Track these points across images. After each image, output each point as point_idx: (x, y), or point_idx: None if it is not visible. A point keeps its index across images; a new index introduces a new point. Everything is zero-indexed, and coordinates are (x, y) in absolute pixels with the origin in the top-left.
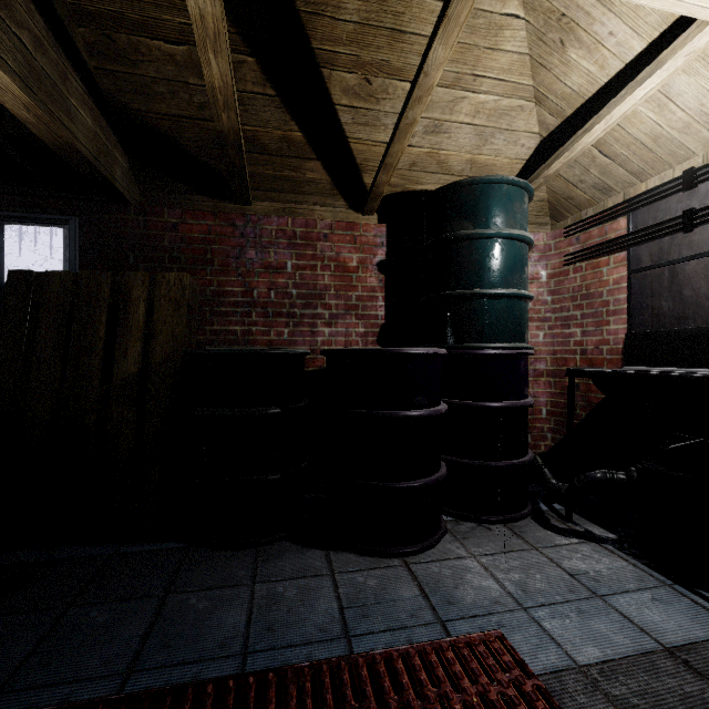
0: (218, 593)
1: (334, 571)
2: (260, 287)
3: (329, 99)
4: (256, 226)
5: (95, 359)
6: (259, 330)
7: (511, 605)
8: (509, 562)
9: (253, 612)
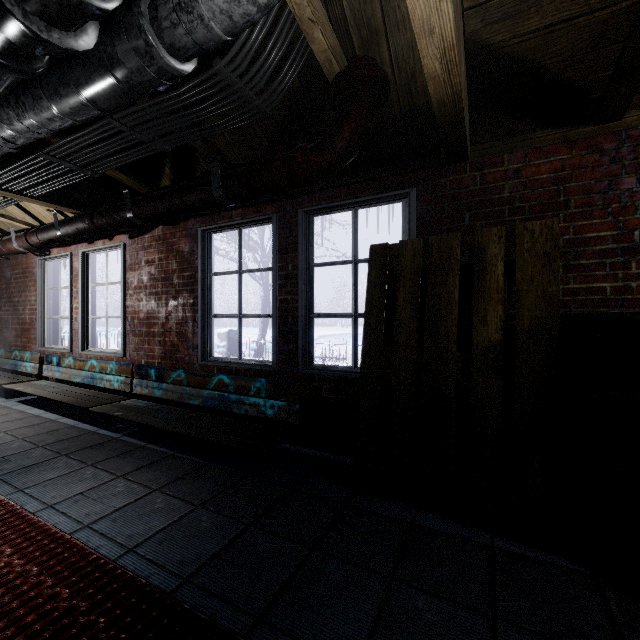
0: None
1: None
2: None
3: None
4: (637, 143)
5: (451, 324)
6: None
7: None
8: None
9: None
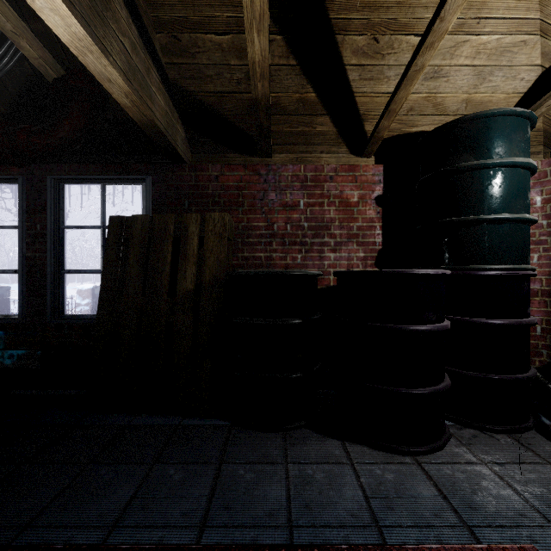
0: (260, 467)
1: (352, 460)
2: (279, 222)
3: (340, 61)
4: (276, 173)
5: (165, 279)
6: (278, 256)
7: (539, 520)
8: (523, 473)
9: (290, 488)
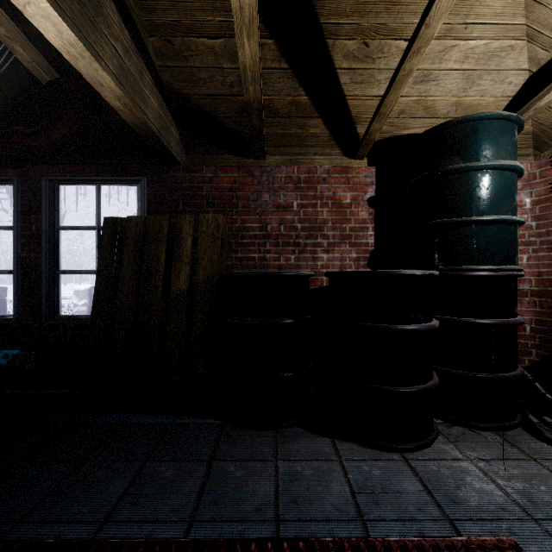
0: (250, 464)
1: (341, 457)
2: (273, 223)
3: (332, 64)
4: (269, 175)
5: (159, 279)
6: (272, 257)
7: (519, 514)
8: (507, 469)
9: (279, 484)
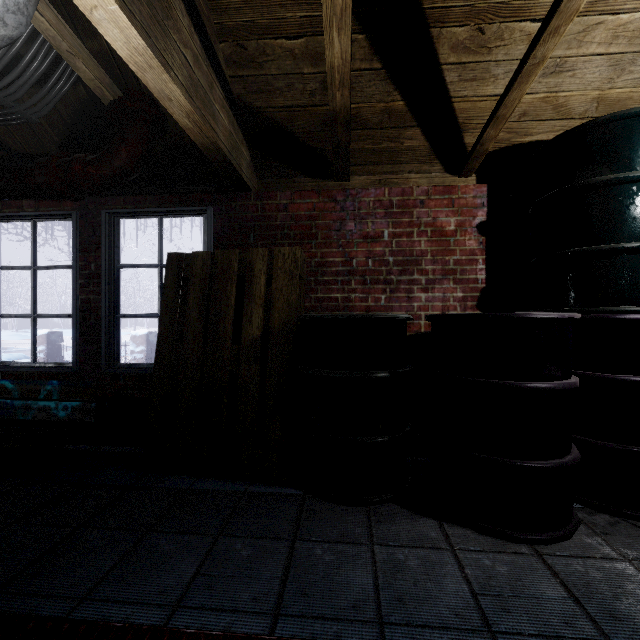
0: (340, 548)
1: (453, 546)
2: (359, 256)
3: (435, 60)
4: (355, 199)
5: (228, 324)
6: (358, 297)
7: None
8: None
9: (378, 576)
